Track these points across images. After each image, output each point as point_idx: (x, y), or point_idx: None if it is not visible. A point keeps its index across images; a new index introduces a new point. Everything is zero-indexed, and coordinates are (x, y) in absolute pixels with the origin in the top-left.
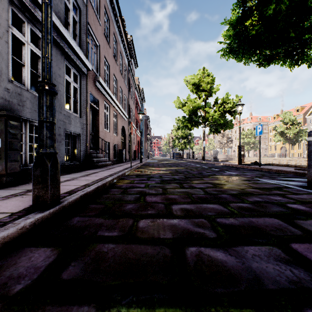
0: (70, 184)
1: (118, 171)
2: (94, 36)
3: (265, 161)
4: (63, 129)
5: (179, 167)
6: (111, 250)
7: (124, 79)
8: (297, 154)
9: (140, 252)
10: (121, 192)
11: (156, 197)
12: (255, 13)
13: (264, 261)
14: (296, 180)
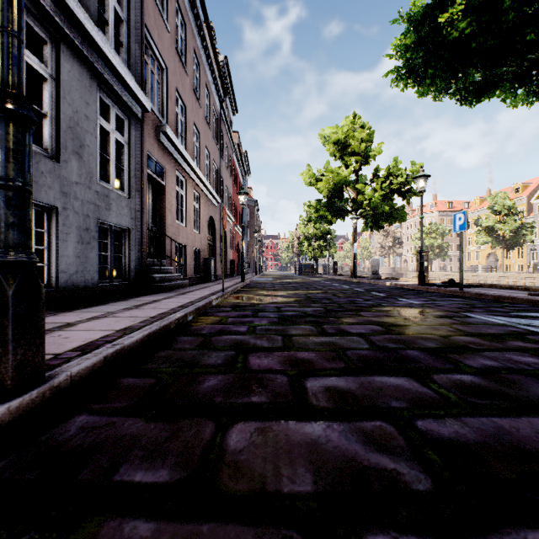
0: (96, 326)
1: (198, 299)
2: (156, 50)
3: None
4: (95, 219)
5: (312, 291)
6: None
7: (213, 133)
8: (516, 267)
9: None
10: (198, 345)
11: (270, 356)
12: None
13: None
14: None
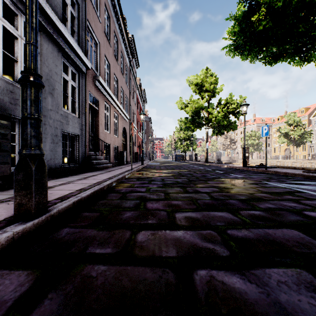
0: (65, 188)
1: (118, 174)
2: (93, 33)
3: (269, 163)
4: (60, 129)
5: (182, 170)
6: (102, 274)
7: (125, 79)
8: (302, 156)
9: (137, 277)
10: (120, 198)
11: (157, 203)
12: (262, 7)
13: (295, 291)
14: (307, 184)
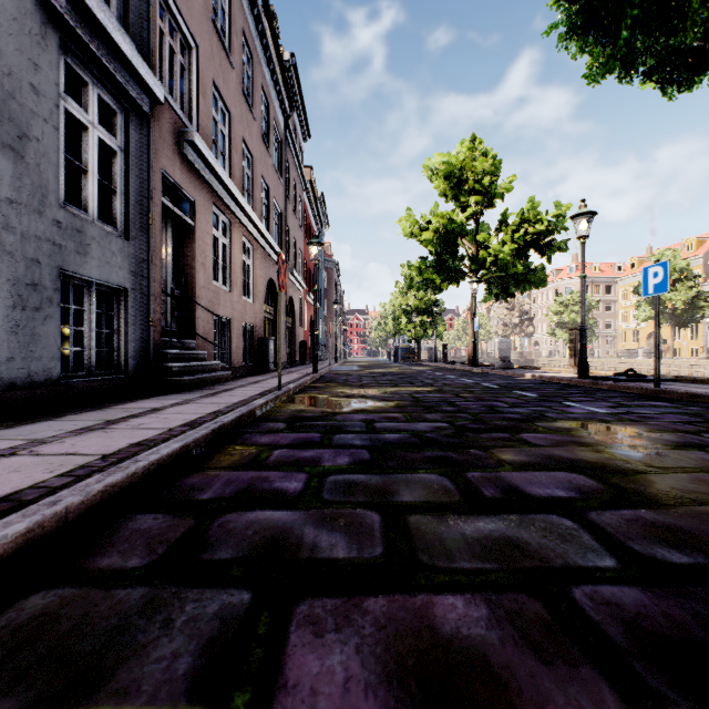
0: None
1: (231, 406)
2: (179, 15)
3: (613, 366)
4: (53, 268)
5: (420, 388)
6: None
7: (275, 162)
8: (689, 351)
9: None
10: (165, 555)
11: (352, 623)
12: None
13: None
14: None
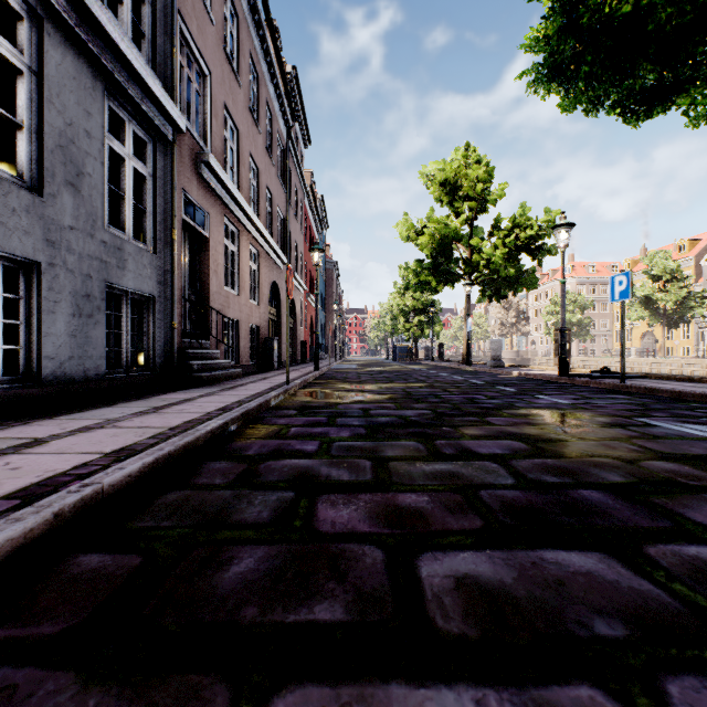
0: (76, 445)
1: (250, 397)
2: (195, 48)
3: (607, 365)
4: (100, 281)
5: (413, 384)
6: None
7: (277, 170)
8: (681, 350)
9: None
10: (236, 478)
11: (352, 502)
12: None
13: None
14: None
